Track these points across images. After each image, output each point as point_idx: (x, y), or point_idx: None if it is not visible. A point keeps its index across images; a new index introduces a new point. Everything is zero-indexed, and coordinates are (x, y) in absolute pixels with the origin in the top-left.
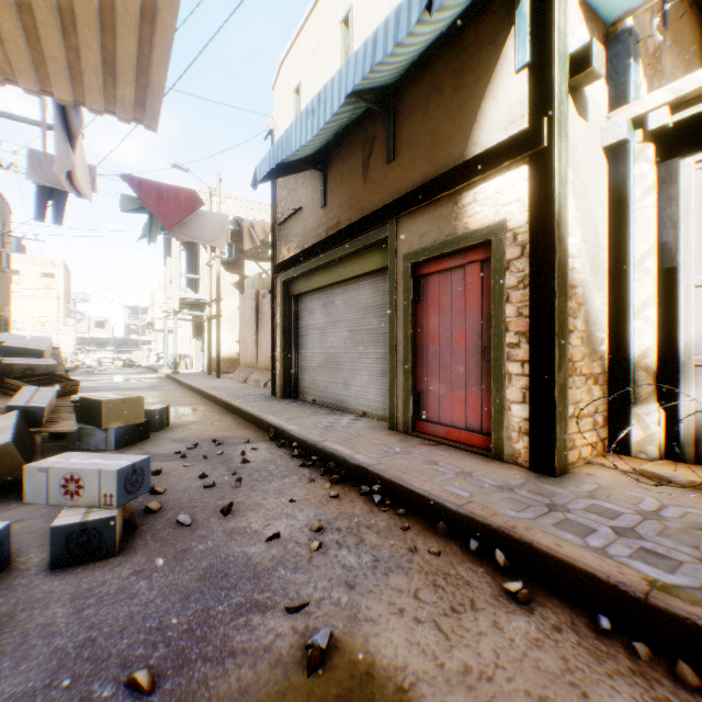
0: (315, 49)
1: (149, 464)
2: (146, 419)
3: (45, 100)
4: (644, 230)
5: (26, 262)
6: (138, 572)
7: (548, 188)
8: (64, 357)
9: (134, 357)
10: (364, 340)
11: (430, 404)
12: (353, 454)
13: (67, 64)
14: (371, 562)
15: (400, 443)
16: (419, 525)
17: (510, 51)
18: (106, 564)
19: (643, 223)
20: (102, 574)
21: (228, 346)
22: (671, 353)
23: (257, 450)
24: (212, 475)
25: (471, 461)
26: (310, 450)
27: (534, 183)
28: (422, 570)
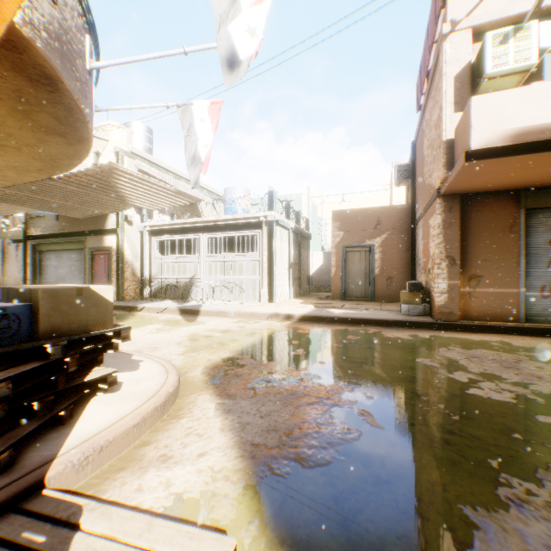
0: None
1: None
2: None
3: None
4: (147, 250)
5: None
6: None
7: (119, 242)
8: None
9: None
10: (77, 272)
11: None
12: None
13: None
14: None
15: None
16: None
17: None
18: None
19: (147, 248)
20: None
21: None
22: (151, 276)
23: None
24: None
25: None
26: None
27: (117, 240)
28: None
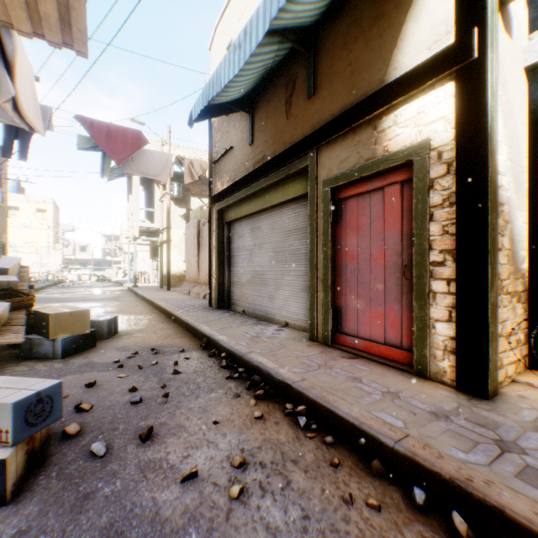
0: (244, 10)
1: (61, 390)
2: (93, 329)
3: None
4: None
5: (24, 200)
6: (23, 532)
7: (479, 101)
8: (52, 273)
9: (106, 273)
10: (286, 259)
11: (349, 318)
12: (277, 368)
13: None
14: (299, 519)
15: (322, 356)
16: (350, 459)
17: None
18: None
19: None
20: None
21: (177, 265)
22: None
23: (189, 359)
24: (142, 388)
25: (393, 377)
26: (237, 361)
27: (462, 98)
28: (363, 537)
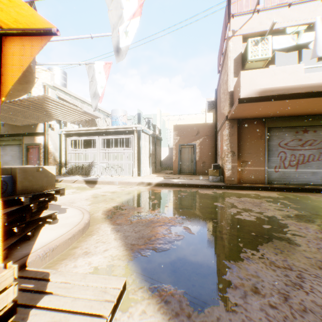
0: None
1: None
2: None
3: None
4: (63, 145)
5: None
6: None
7: (46, 140)
8: None
9: None
10: (17, 158)
11: None
12: None
13: None
14: None
15: None
16: None
17: None
18: None
19: (63, 144)
20: None
21: None
22: (66, 161)
23: None
24: None
25: None
26: None
27: (44, 139)
28: None
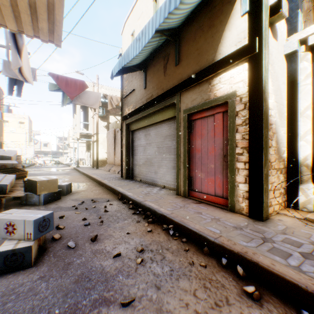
0: (141, 14)
1: (53, 216)
2: (59, 189)
3: (8, 34)
4: (305, 96)
5: (12, 117)
6: (42, 277)
7: (259, 73)
8: (28, 159)
9: (60, 159)
10: (164, 151)
11: (196, 182)
12: (159, 208)
13: (11, 8)
14: (169, 271)
15: (182, 202)
16: (194, 248)
17: (238, 5)
18: (26, 272)
19: (305, 92)
20: (22, 278)
21: (102, 154)
22: None
23: (112, 205)
24: (89, 218)
25: (218, 212)
26: (138, 205)
27: (251, 71)
28: (197, 277)
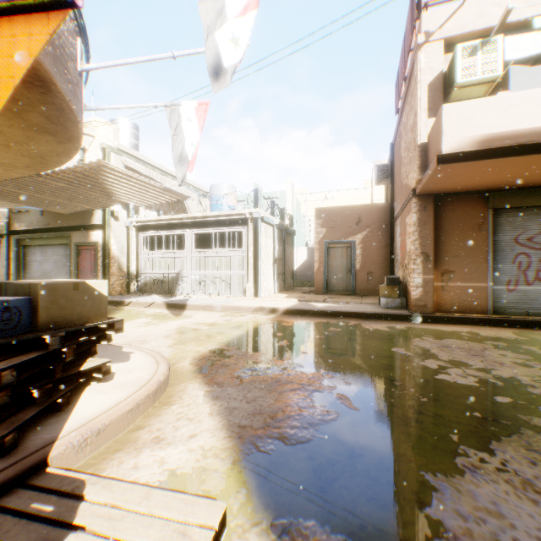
0: None
1: None
2: None
3: None
4: (134, 245)
5: None
6: None
7: (106, 238)
8: None
9: None
10: (62, 267)
11: None
12: None
13: None
14: None
15: None
16: None
17: None
18: None
19: (133, 244)
20: None
21: None
22: (138, 271)
23: None
24: None
25: None
26: None
27: (104, 236)
28: None
